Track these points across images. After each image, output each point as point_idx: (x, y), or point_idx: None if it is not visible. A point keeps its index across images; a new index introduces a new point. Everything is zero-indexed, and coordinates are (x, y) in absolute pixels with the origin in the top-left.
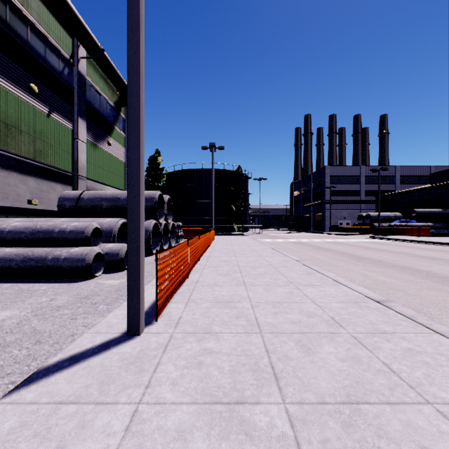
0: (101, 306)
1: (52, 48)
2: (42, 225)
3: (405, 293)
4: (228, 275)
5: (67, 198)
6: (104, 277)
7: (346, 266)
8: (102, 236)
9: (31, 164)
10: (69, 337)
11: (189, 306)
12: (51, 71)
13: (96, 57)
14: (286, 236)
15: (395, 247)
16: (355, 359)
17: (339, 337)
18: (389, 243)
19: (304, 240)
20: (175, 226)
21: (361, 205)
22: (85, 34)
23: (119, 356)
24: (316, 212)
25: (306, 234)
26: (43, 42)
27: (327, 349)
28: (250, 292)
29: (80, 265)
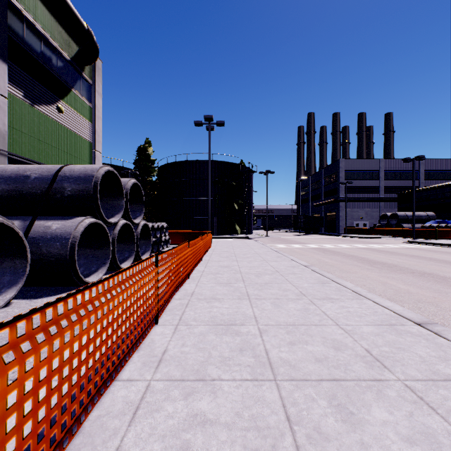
0: None
1: None
2: None
3: None
4: None
5: None
6: None
7: None
8: None
9: None
10: None
11: None
12: None
13: None
14: (301, 240)
15: None
16: None
17: None
18: None
19: (329, 246)
20: (149, 229)
21: (380, 204)
22: None
23: None
24: (327, 212)
25: (322, 237)
26: None
27: None
28: None
29: None
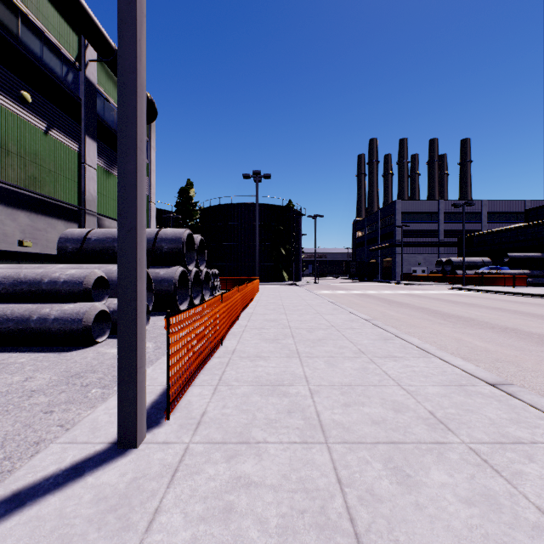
0: (94, 389)
1: (52, 47)
2: (27, 273)
3: (519, 367)
4: (276, 341)
5: (70, 238)
6: (109, 343)
7: (430, 327)
8: (108, 288)
9: (22, 195)
10: (32, 446)
11: (219, 392)
12: (50, 76)
13: (109, 59)
14: (348, 287)
15: (487, 300)
16: (488, 500)
17: (450, 452)
18: (478, 296)
19: (371, 291)
20: (209, 275)
21: (440, 249)
22: (93, 29)
23: (94, 493)
24: (384, 257)
25: (373, 284)
26: (38, 38)
27: (437, 476)
28: (307, 369)
29: (75, 328)
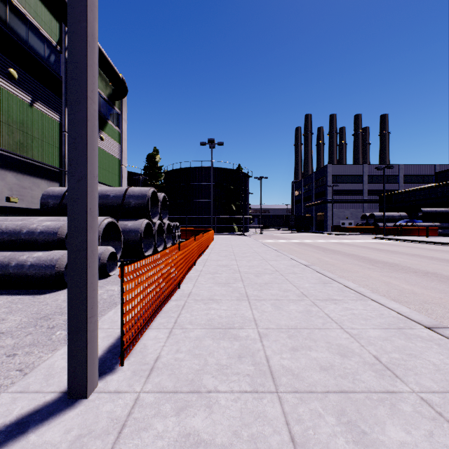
0: (59, 331)
1: (36, 32)
2: (8, 225)
3: (446, 309)
4: (227, 285)
5: (51, 195)
6: None
7: (361, 272)
8: None
9: (10, 157)
10: None
11: (174, 335)
12: (34, 56)
13: None
14: (288, 237)
15: (406, 248)
16: None
17: (403, 403)
18: (398, 244)
19: (308, 240)
20: (171, 226)
21: (364, 205)
22: None
23: None
24: (317, 212)
25: (309, 234)
26: (24, 24)
27: (394, 433)
28: (256, 311)
29: (49, 273)
